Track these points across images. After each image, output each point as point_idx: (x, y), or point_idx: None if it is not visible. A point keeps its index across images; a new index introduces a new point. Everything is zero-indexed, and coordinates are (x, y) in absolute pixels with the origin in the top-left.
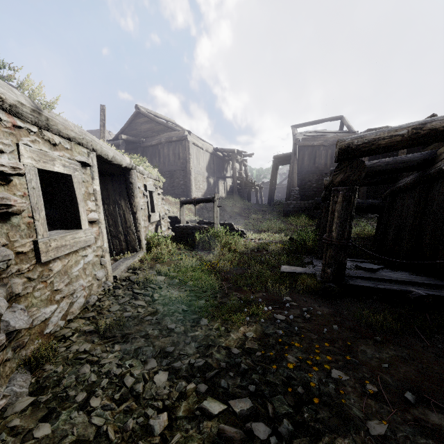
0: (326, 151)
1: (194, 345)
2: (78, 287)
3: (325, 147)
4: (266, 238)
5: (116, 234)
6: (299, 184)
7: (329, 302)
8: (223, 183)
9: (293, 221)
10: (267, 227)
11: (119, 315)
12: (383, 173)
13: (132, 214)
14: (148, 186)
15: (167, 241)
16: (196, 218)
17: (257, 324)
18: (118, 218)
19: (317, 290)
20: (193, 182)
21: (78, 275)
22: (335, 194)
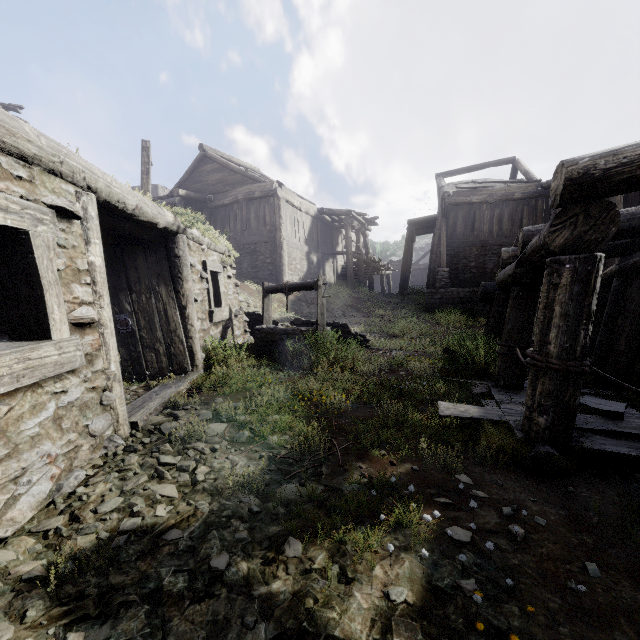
0: (491, 211)
1: (265, 631)
2: (34, 460)
3: (489, 205)
4: (402, 347)
5: (152, 344)
6: (448, 262)
7: (551, 488)
8: (331, 262)
9: (442, 320)
10: (401, 330)
11: (114, 524)
12: (622, 234)
13: (179, 310)
14: (208, 263)
15: (240, 354)
16: (290, 315)
17: (412, 555)
18: (156, 315)
19: (519, 459)
20: (285, 260)
21: (39, 433)
22: (554, 270)
